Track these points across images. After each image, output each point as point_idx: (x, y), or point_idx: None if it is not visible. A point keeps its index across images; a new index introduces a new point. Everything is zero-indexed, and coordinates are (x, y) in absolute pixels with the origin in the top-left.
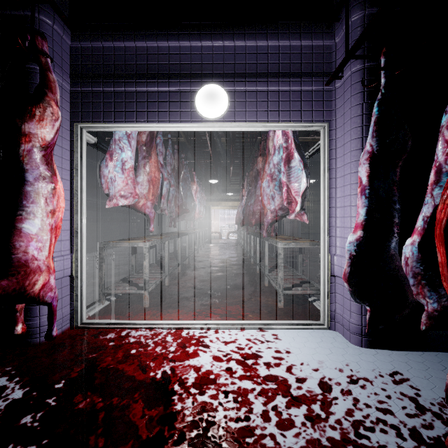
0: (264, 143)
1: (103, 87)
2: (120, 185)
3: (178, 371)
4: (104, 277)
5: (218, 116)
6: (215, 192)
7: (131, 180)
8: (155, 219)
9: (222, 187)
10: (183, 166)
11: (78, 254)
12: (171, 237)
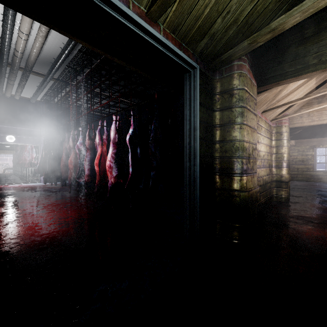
0: None
1: None
2: None
3: (6, 186)
4: None
5: (13, 142)
6: None
7: None
8: None
9: None
10: None
11: None
12: None
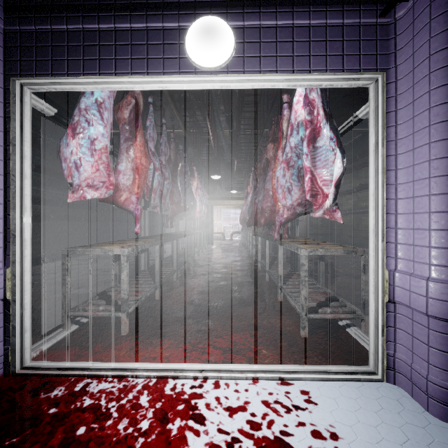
0: (275, 127)
1: (52, 24)
2: (86, 171)
3: None
4: (69, 294)
5: (219, 64)
6: (217, 190)
7: (102, 165)
8: (146, 218)
9: (226, 184)
10: (181, 158)
11: (15, 268)
12: (164, 240)
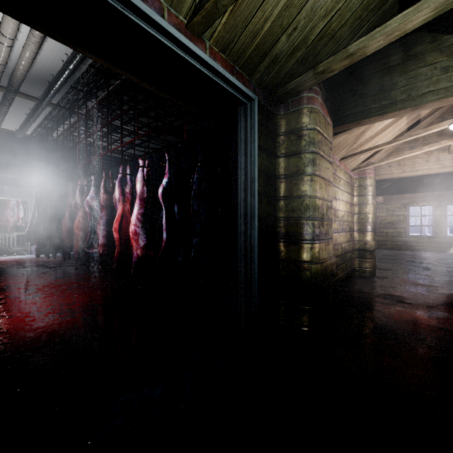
0: None
1: None
2: None
3: None
4: None
5: None
6: None
7: None
8: None
9: None
10: None
11: None
12: None
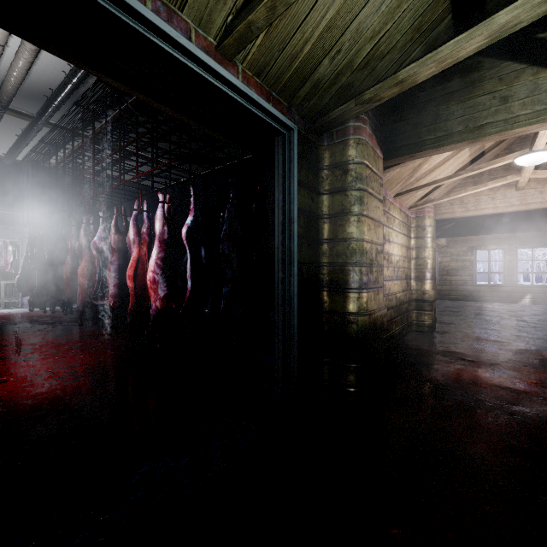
0: None
1: None
2: None
3: None
4: None
5: None
6: None
7: None
8: None
9: None
10: None
11: None
12: None
